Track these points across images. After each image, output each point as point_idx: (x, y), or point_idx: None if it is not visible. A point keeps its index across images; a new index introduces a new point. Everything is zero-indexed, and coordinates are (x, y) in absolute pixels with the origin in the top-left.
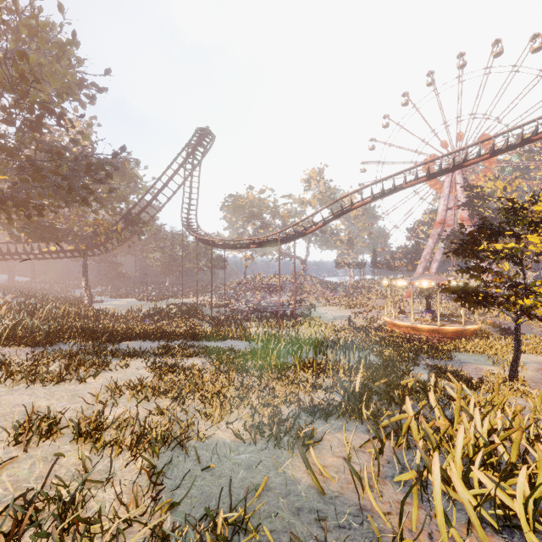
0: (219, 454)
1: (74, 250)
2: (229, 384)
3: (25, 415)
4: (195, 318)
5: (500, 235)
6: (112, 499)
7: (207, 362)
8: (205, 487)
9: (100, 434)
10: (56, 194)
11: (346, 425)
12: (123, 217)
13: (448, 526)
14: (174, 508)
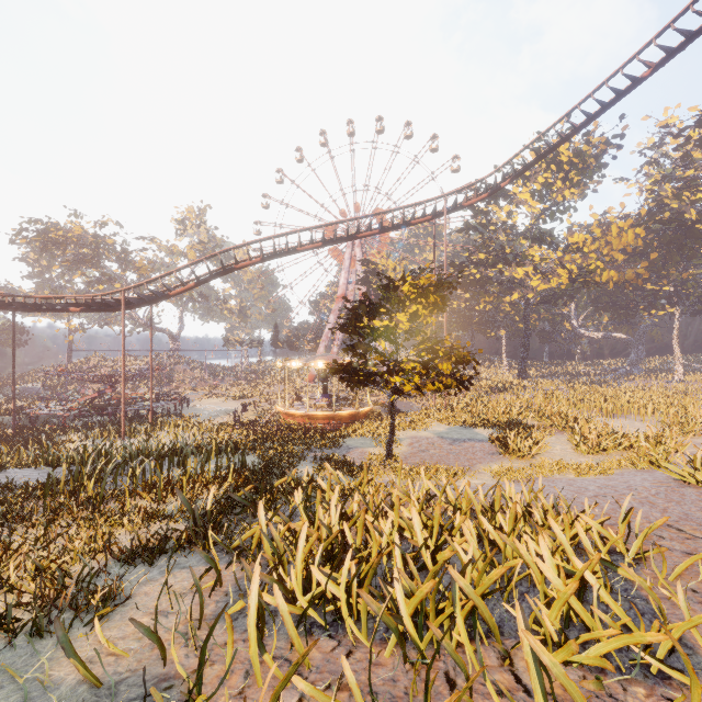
0: None
1: None
2: None
3: None
4: None
5: (377, 312)
6: None
7: None
8: None
9: None
10: None
11: (184, 561)
12: None
13: (262, 653)
14: None
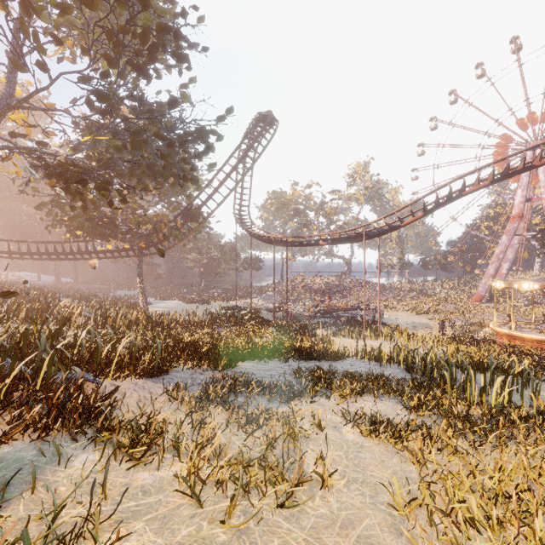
0: None
1: (129, 249)
2: None
3: None
4: (264, 325)
5: None
6: None
7: (393, 405)
8: None
9: None
10: (150, 170)
11: None
12: (182, 212)
13: None
14: None
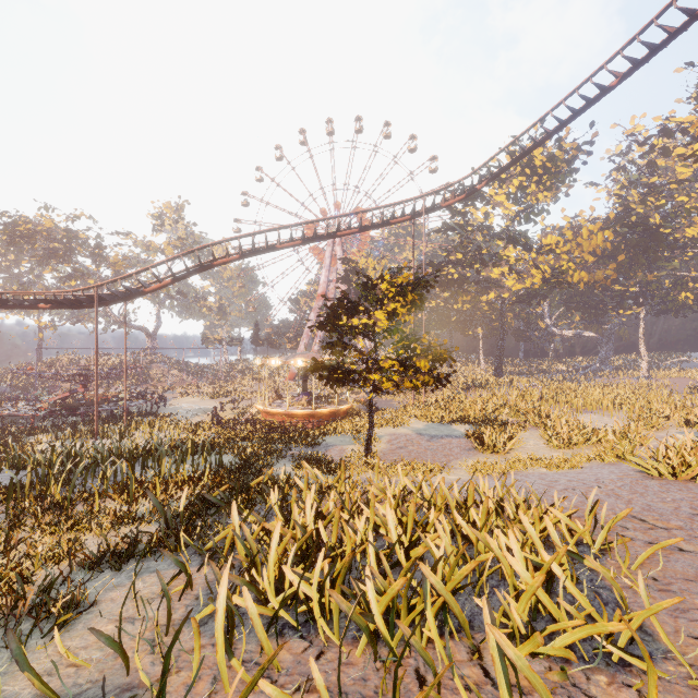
0: None
1: None
2: None
3: None
4: None
5: (356, 310)
6: None
7: None
8: None
9: None
10: None
11: (155, 564)
12: None
13: (229, 658)
14: None
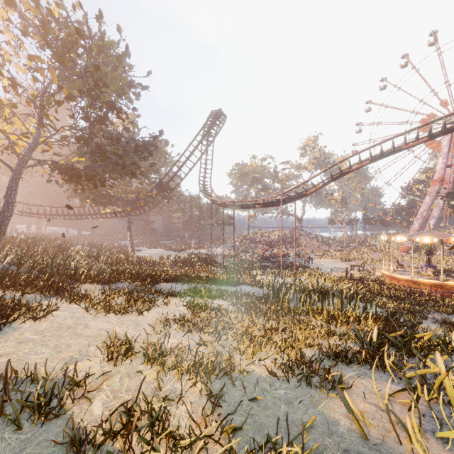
0: (259, 387)
1: (122, 211)
2: (253, 325)
3: (108, 338)
4: (211, 266)
5: None
6: (184, 416)
7: (229, 303)
8: (255, 416)
9: (164, 359)
10: (114, 170)
11: (368, 372)
12: (156, 185)
13: None
14: (235, 432)
